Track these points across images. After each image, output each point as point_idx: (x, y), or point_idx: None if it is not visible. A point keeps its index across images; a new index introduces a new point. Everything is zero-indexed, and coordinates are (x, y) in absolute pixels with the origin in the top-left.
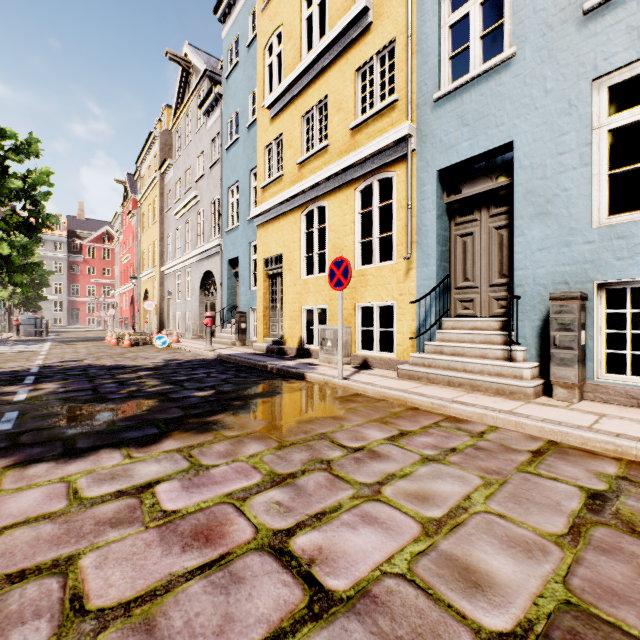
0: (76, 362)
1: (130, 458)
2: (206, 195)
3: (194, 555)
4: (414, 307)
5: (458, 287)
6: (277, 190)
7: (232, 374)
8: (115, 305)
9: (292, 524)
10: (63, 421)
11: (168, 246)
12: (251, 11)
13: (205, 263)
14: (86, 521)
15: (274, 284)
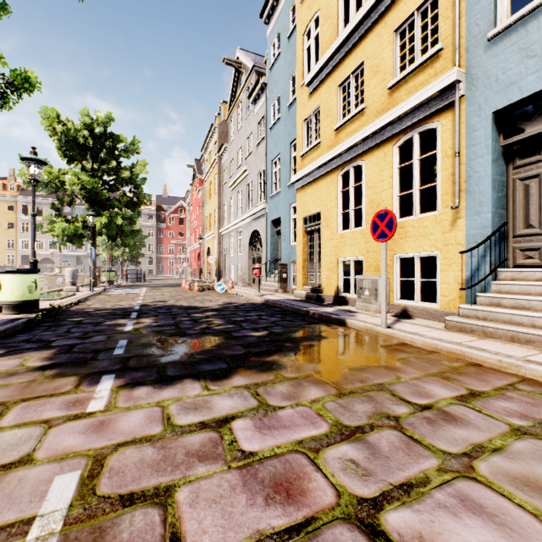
0: (163, 302)
1: (208, 390)
2: (253, 169)
3: (278, 512)
4: (462, 257)
5: (518, 235)
6: (315, 156)
7: (279, 317)
8: (187, 260)
9: (376, 493)
10: (156, 350)
11: (224, 212)
12: (291, 7)
13: (253, 224)
14: (178, 450)
15: (312, 239)
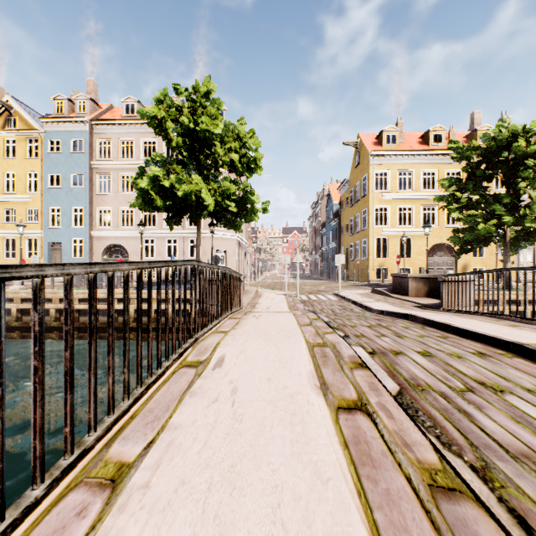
0: None
1: None
2: None
3: None
4: None
5: None
6: None
7: None
8: None
9: None
10: None
11: None
12: None
13: None
14: None
15: None
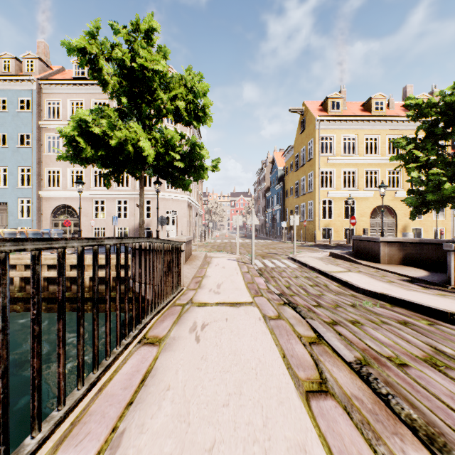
0: None
1: None
2: None
3: None
4: None
5: (1, 225)
6: None
7: None
8: None
9: None
10: None
11: None
12: None
13: None
14: None
15: None
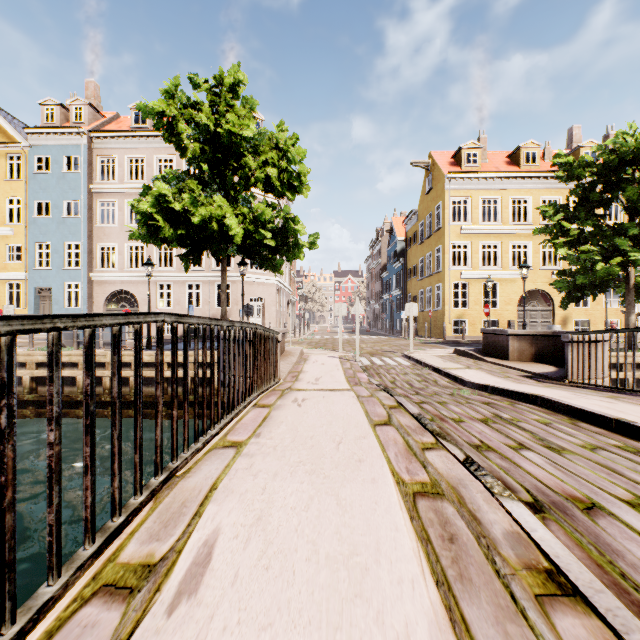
0: None
1: None
2: None
3: None
4: None
5: None
6: None
7: None
8: None
9: None
10: None
11: None
12: None
13: None
14: None
15: None
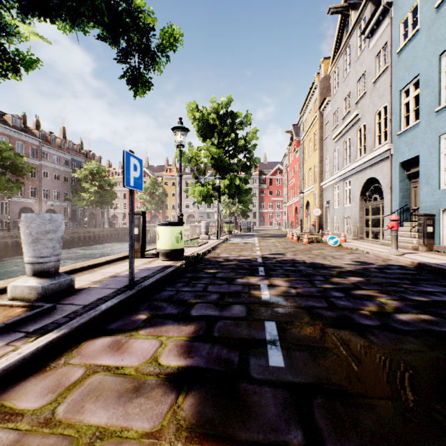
0: (281, 255)
1: None
2: (368, 110)
3: None
4: None
5: None
6: None
7: None
8: (284, 213)
9: None
10: (343, 375)
11: (325, 166)
12: None
13: (366, 172)
14: None
15: None
